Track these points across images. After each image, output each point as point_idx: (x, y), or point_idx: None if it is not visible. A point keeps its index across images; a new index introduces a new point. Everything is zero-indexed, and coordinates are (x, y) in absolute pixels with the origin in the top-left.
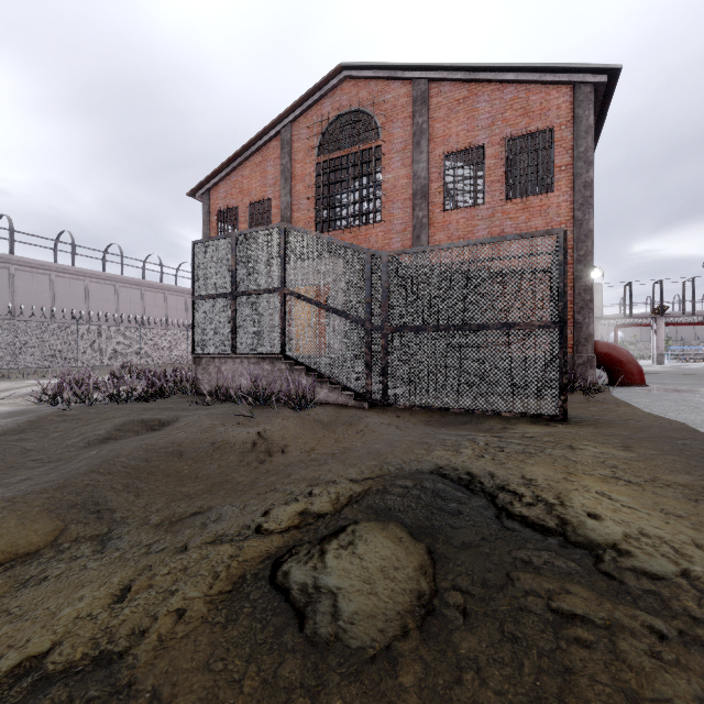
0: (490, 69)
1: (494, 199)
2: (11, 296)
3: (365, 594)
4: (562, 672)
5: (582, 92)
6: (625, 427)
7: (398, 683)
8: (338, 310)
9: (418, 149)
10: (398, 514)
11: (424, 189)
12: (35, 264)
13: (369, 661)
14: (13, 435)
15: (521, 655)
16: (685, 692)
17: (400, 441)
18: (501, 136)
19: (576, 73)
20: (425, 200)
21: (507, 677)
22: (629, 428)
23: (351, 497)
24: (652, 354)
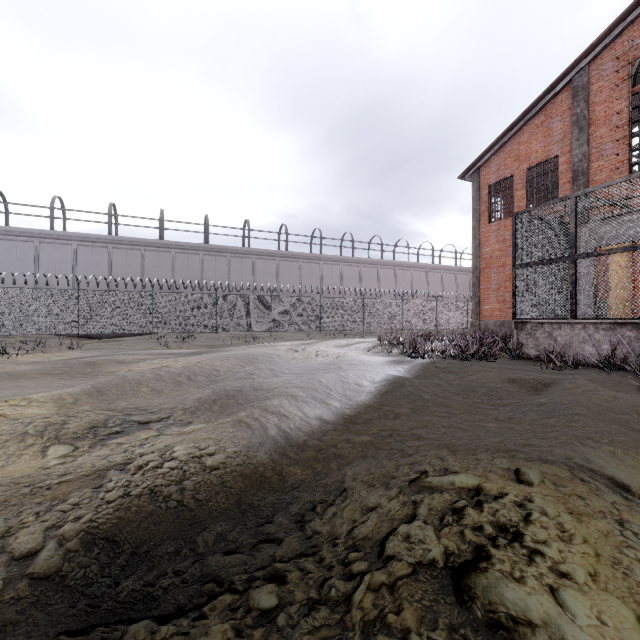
0: None
1: None
2: (321, 282)
3: None
4: None
5: None
6: None
7: None
8: None
9: None
10: None
11: None
12: (332, 258)
13: None
14: (423, 378)
15: None
16: None
17: None
18: None
19: None
20: None
21: None
22: None
23: None
24: None
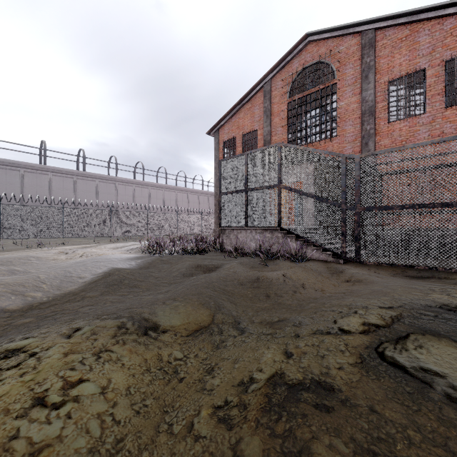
0: (430, 9)
1: (434, 108)
2: (116, 198)
3: None
4: None
5: None
6: None
7: None
8: (319, 197)
9: (366, 80)
10: (441, 332)
11: (371, 109)
12: (126, 181)
13: None
14: (145, 268)
15: None
16: None
17: (393, 285)
18: (440, 59)
19: None
20: (372, 117)
21: None
22: None
23: (391, 318)
24: None
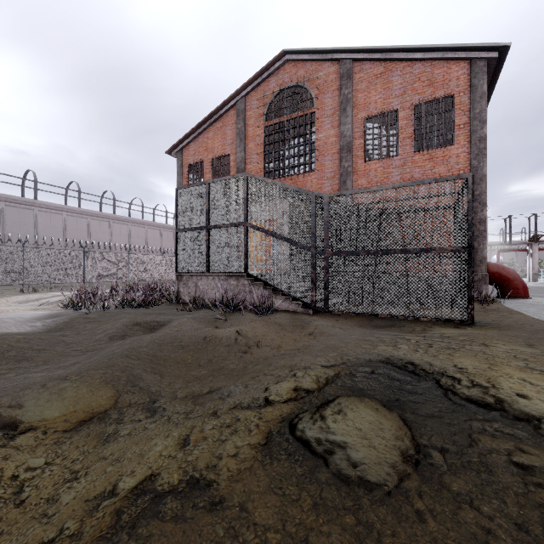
0: (402, 50)
1: (405, 152)
2: (35, 230)
3: (366, 447)
4: (537, 506)
5: (477, 66)
6: (523, 330)
7: (415, 509)
8: (289, 239)
9: (344, 114)
10: (368, 391)
11: (349, 145)
12: (52, 206)
13: (387, 493)
14: (55, 331)
15: (502, 493)
16: None
17: (348, 338)
18: (410, 103)
19: (473, 51)
20: (350, 154)
21: (497, 507)
22: (526, 330)
23: (327, 379)
24: (529, 273)
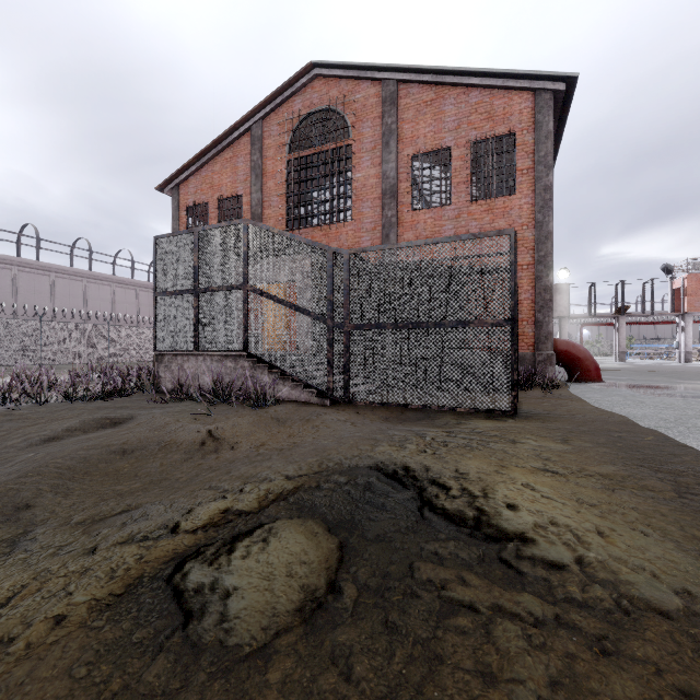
0: (455, 73)
1: (460, 200)
2: None
3: (261, 591)
4: (432, 661)
5: (542, 99)
6: (570, 421)
7: (265, 679)
8: (300, 308)
9: (387, 149)
10: (322, 509)
11: (392, 189)
12: None
13: (242, 658)
14: None
15: (397, 645)
16: (540, 675)
17: (349, 437)
18: (466, 139)
19: (537, 80)
20: (394, 200)
21: (375, 668)
22: (574, 422)
23: (280, 494)
24: (615, 352)
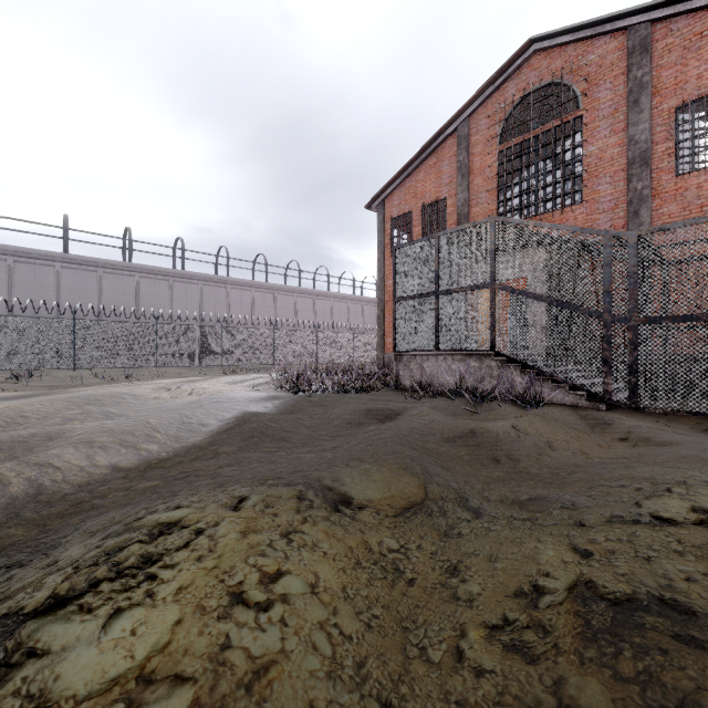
0: None
1: None
2: (227, 309)
3: None
4: None
5: None
6: None
7: None
8: (564, 302)
9: (636, 108)
10: None
11: (644, 155)
12: (242, 283)
13: None
14: (288, 413)
15: None
16: None
17: None
18: None
19: None
20: (646, 168)
21: None
22: None
23: None
24: None
